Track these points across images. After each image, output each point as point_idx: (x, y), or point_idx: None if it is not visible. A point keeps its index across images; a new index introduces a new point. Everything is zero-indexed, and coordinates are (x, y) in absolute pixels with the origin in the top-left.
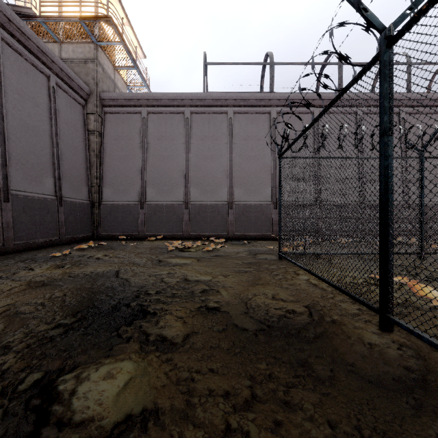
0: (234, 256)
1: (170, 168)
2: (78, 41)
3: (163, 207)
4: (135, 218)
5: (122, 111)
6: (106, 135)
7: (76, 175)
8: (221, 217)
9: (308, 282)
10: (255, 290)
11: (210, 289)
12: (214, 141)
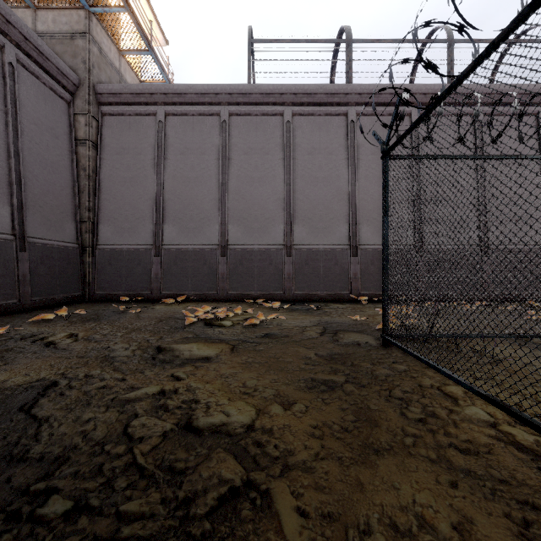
0: (298, 338)
1: (199, 195)
2: (61, 6)
3: (189, 253)
4: (147, 270)
5: (129, 112)
6: (104, 147)
7: (55, 204)
8: (274, 269)
9: (507, 439)
10: (386, 497)
11: (246, 483)
12: (264, 155)
